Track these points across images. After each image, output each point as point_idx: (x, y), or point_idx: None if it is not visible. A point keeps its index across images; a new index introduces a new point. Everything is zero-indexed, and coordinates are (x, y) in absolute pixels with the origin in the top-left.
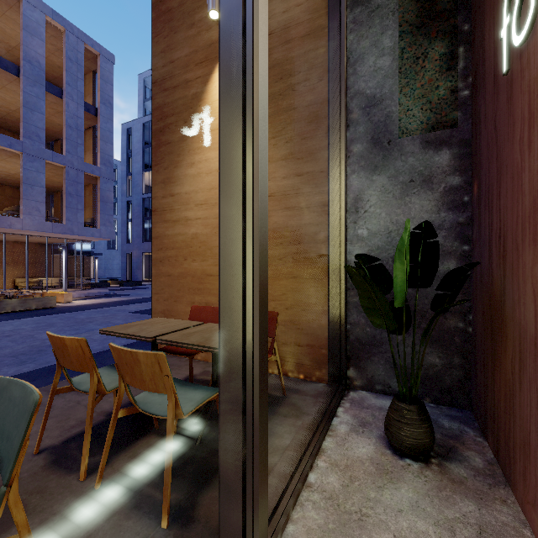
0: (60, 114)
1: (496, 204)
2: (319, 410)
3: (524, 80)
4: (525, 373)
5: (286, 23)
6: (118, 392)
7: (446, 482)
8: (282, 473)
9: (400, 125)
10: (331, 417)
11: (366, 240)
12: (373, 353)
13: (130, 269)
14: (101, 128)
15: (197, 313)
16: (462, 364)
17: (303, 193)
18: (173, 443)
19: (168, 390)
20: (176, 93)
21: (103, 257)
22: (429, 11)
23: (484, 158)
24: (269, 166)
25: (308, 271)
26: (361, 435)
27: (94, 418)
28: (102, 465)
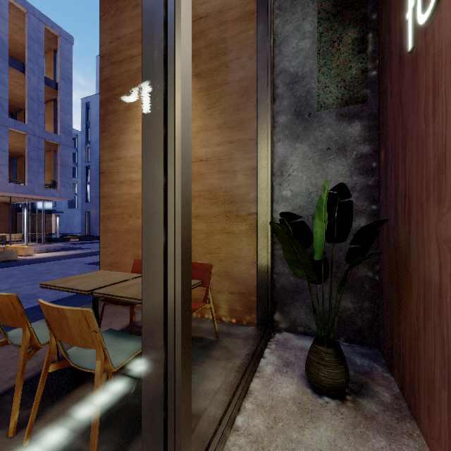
0: (23, 87)
1: (401, 168)
2: (248, 353)
3: (428, 54)
4: (430, 320)
5: (220, 7)
6: (49, 347)
7: (360, 419)
8: (210, 419)
9: (319, 100)
10: (259, 359)
11: (289, 200)
12: (296, 299)
13: (89, 225)
14: (61, 100)
15: (140, 265)
16: (371, 308)
17: (235, 158)
18: (109, 391)
19: (96, 345)
20: (122, 67)
21: (65, 215)
22: (344, 1)
23: (390, 128)
24: (205, 134)
25: (240, 227)
26: (285, 375)
27: (34, 368)
28: (31, 421)
